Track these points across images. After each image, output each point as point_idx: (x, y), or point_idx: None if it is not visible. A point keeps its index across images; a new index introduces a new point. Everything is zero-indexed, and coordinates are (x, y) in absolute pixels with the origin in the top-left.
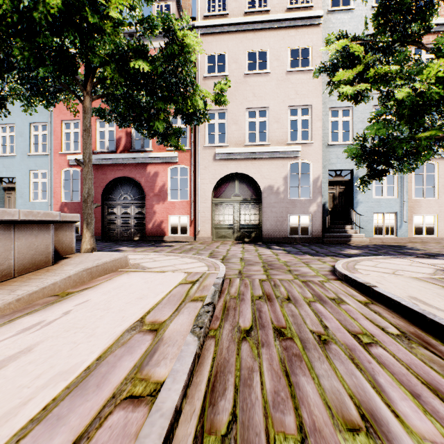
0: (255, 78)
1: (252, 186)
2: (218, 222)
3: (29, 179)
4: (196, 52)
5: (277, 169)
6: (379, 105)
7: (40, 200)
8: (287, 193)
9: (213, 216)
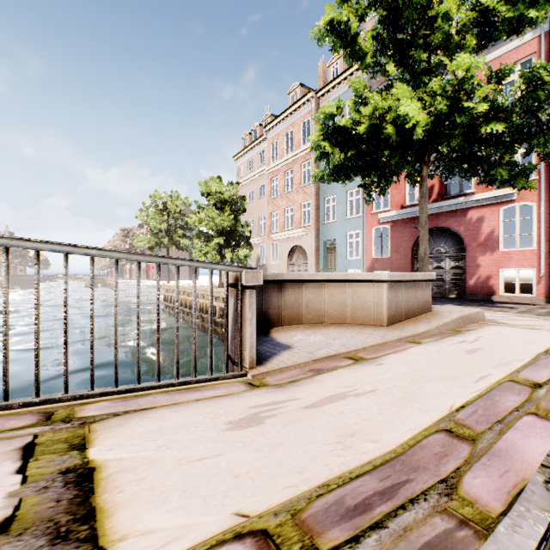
0: None
1: None
2: None
3: (346, 240)
4: None
5: None
6: None
7: (354, 258)
8: None
9: None
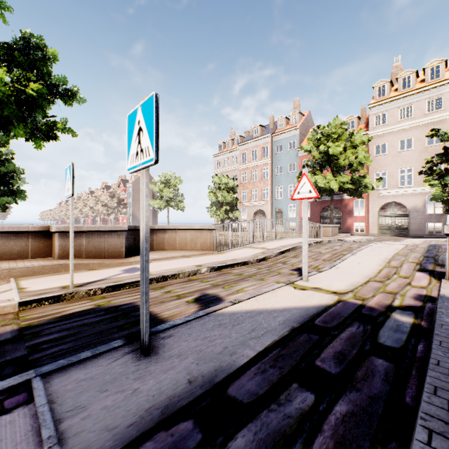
0: (404, 153)
1: (402, 208)
2: (381, 226)
3: (288, 208)
4: (368, 182)
5: (418, 199)
6: (448, 183)
7: (292, 217)
8: (425, 211)
9: (378, 223)
